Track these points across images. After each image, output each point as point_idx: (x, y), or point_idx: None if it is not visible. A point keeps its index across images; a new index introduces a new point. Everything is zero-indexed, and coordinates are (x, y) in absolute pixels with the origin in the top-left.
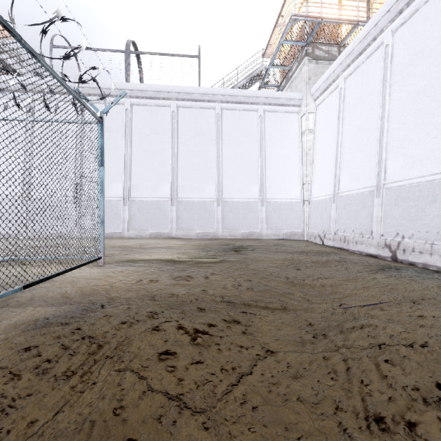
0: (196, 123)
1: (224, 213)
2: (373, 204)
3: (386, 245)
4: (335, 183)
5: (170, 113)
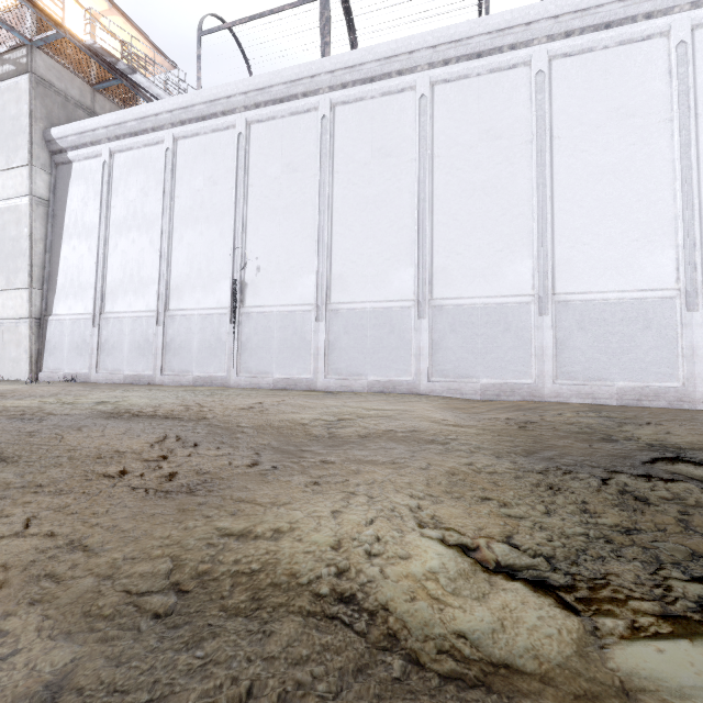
0: (479, 112)
1: (559, 335)
2: None
3: None
4: None
5: (415, 103)
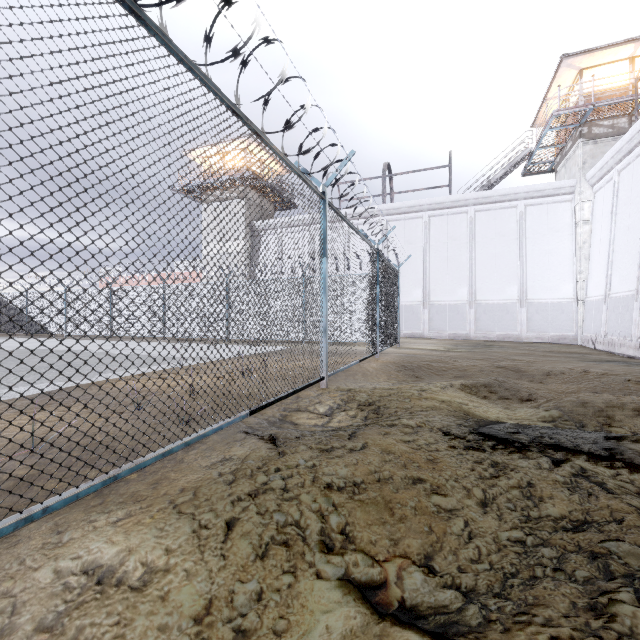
0: (448, 229)
1: (477, 316)
2: (633, 308)
3: (639, 347)
4: (607, 283)
5: (422, 223)
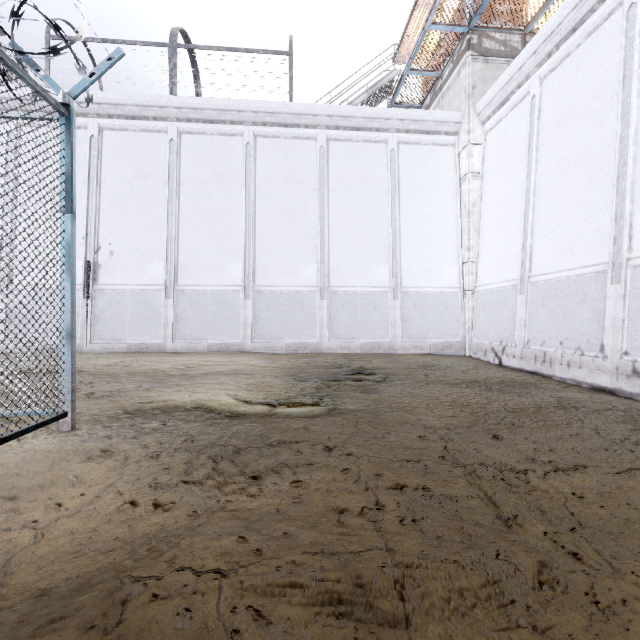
0: (286, 163)
1: (332, 312)
2: (603, 297)
3: (635, 372)
4: (524, 260)
5: (243, 146)
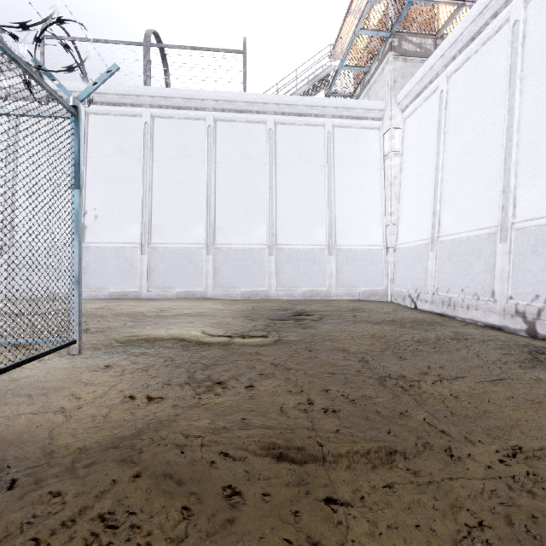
0: (241, 142)
1: (278, 265)
2: (494, 253)
3: (517, 313)
4: (434, 223)
5: (205, 128)
